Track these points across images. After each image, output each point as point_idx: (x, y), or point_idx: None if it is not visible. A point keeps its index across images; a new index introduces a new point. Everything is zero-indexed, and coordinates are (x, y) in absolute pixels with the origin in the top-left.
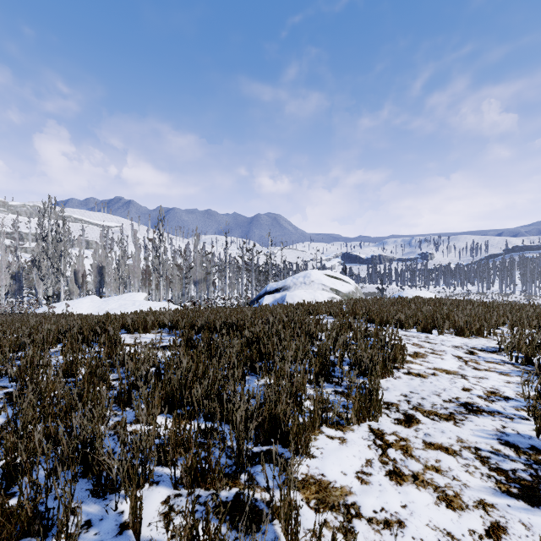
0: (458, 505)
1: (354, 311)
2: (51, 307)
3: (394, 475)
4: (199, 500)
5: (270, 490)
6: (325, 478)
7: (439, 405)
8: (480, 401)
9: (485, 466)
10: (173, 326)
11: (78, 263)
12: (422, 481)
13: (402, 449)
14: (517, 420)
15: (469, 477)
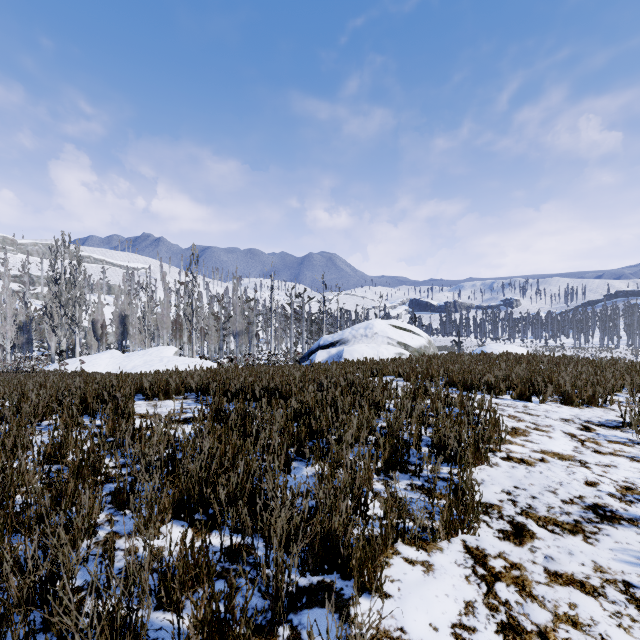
0: None
1: (429, 371)
2: (62, 364)
3: (510, 632)
4: None
5: None
6: (405, 635)
7: (558, 508)
8: (614, 503)
9: None
10: (202, 391)
11: (96, 311)
12: None
13: (517, 583)
14: None
15: (625, 636)
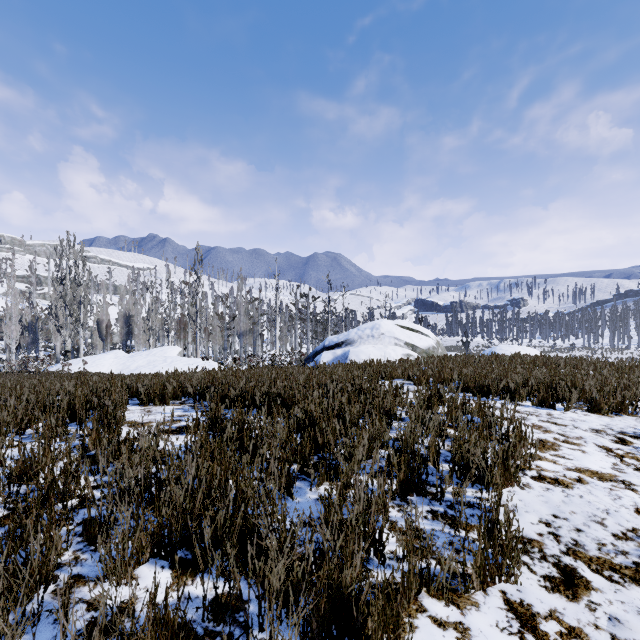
0: None
1: (441, 375)
2: (65, 364)
3: None
4: None
5: None
6: None
7: (611, 545)
8: None
9: None
10: (201, 395)
11: (101, 311)
12: None
13: None
14: None
15: None
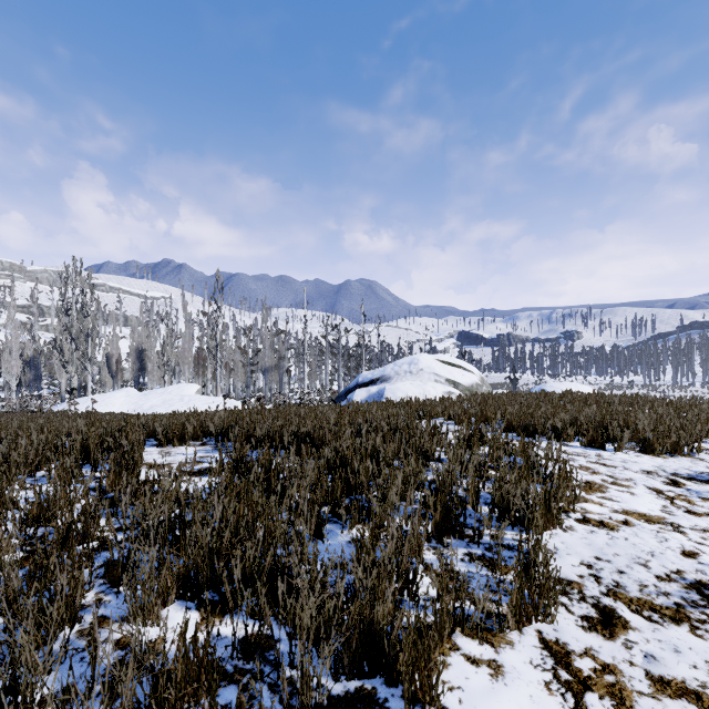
0: None
1: (484, 414)
2: (72, 403)
3: None
4: None
5: None
6: None
7: (653, 587)
8: None
9: None
10: (223, 436)
11: (111, 345)
12: None
13: (613, 694)
14: None
15: None
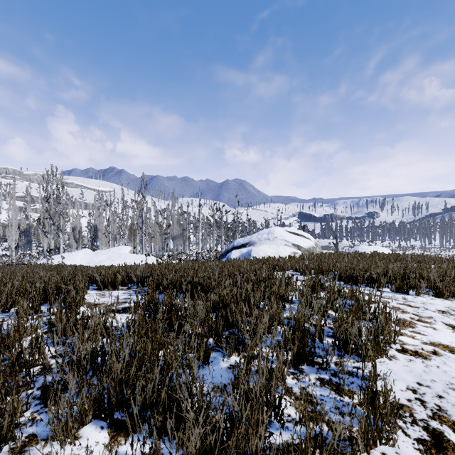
0: None
1: (320, 268)
2: (49, 259)
3: None
4: None
5: None
6: None
7: None
8: None
9: None
10: (142, 283)
11: (75, 221)
12: None
13: None
14: None
15: None
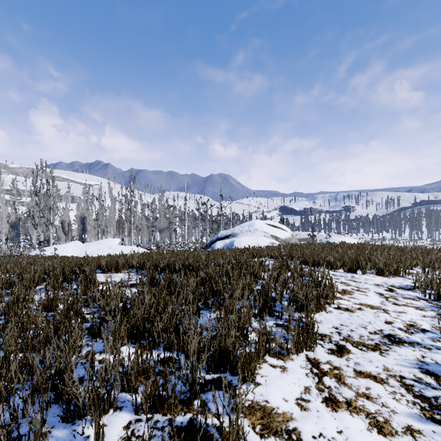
0: (388, 431)
1: (291, 254)
2: (42, 250)
3: (330, 402)
4: (157, 425)
5: (220, 416)
6: (268, 404)
7: (366, 336)
8: (401, 333)
9: (410, 393)
10: (140, 267)
11: (64, 214)
12: (355, 407)
13: (336, 377)
14: (435, 350)
15: (396, 404)
